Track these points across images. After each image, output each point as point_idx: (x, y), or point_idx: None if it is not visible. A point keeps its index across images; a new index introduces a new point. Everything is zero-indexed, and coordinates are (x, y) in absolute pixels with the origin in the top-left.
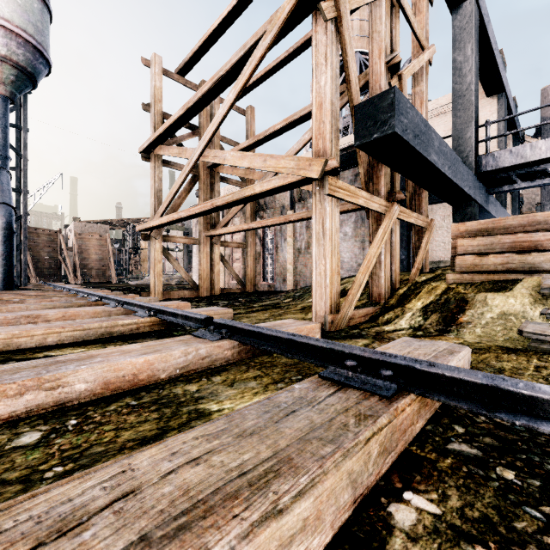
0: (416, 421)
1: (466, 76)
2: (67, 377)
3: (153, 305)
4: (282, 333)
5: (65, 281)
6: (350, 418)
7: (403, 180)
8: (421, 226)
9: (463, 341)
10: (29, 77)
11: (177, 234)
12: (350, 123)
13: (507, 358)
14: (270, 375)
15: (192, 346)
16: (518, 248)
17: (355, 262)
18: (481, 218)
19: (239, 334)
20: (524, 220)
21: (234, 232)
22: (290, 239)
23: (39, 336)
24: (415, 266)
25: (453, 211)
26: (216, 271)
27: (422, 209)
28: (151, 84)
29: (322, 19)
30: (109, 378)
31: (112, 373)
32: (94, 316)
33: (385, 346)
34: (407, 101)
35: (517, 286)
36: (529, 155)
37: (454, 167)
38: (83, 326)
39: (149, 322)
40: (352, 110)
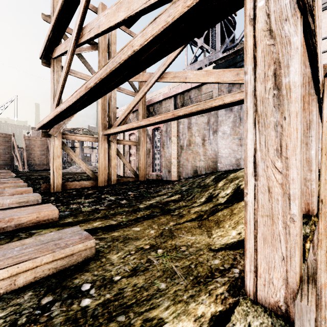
0: None
1: None
2: None
3: None
4: None
5: None
6: None
7: None
8: None
9: None
10: None
11: None
12: (213, 59)
13: None
14: None
15: None
16: None
17: (233, 157)
18: None
19: None
20: None
21: (126, 130)
22: (174, 138)
23: None
24: None
25: None
26: (112, 164)
27: None
28: None
29: None
30: None
31: None
32: None
33: None
34: None
35: None
36: None
37: None
38: None
39: None
40: None
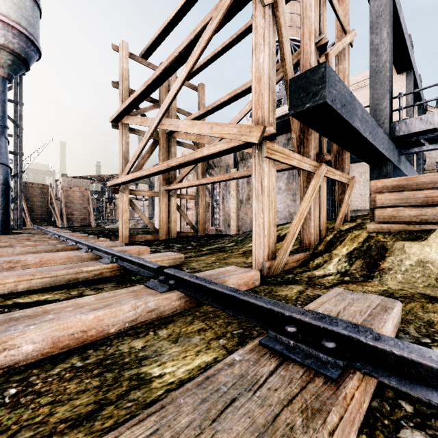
0: (363, 401)
1: (382, 55)
2: (14, 339)
3: (115, 252)
4: (224, 289)
5: (55, 225)
6: (296, 416)
7: (328, 144)
8: (344, 182)
9: (387, 288)
10: (23, 62)
11: (144, 187)
12: (282, 97)
13: (432, 309)
14: (213, 329)
15: (142, 299)
16: (430, 202)
17: (287, 211)
18: (393, 175)
19: (186, 285)
20: (435, 178)
21: (187, 187)
22: (234, 192)
23: (11, 283)
24: (339, 217)
25: (371, 170)
26: (173, 218)
27: (345, 168)
28: (120, 66)
29: (261, 5)
30: (58, 337)
31: (61, 331)
32: (66, 260)
33: (320, 300)
34: (336, 75)
35: (431, 236)
36: (437, 121)
37: (373, 132)
38: (51, 274)
39: (111, 268)
40: (287, 84)
